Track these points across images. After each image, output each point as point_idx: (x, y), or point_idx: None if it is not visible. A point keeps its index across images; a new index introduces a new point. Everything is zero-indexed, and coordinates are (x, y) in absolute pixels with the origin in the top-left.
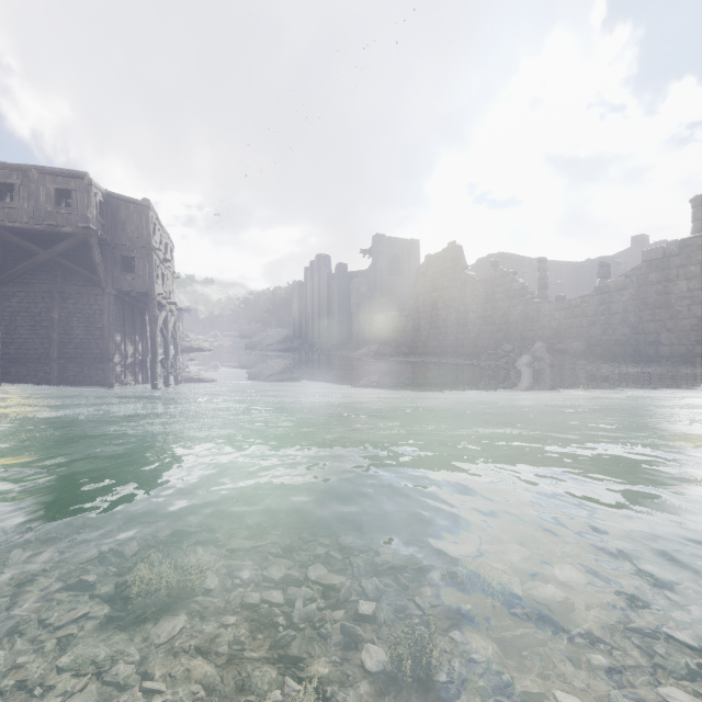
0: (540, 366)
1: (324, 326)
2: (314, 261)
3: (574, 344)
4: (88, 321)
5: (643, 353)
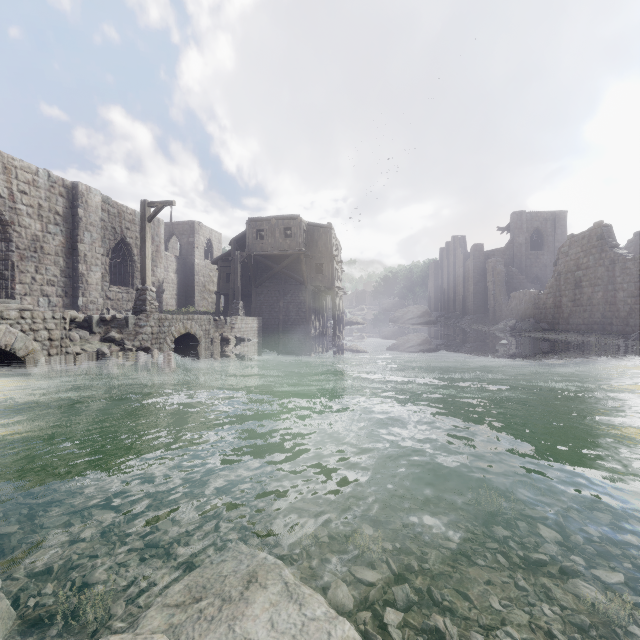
0: None
1: (459, 301)
2: (449, 242)
3: None
4: (297, 308)
5: None
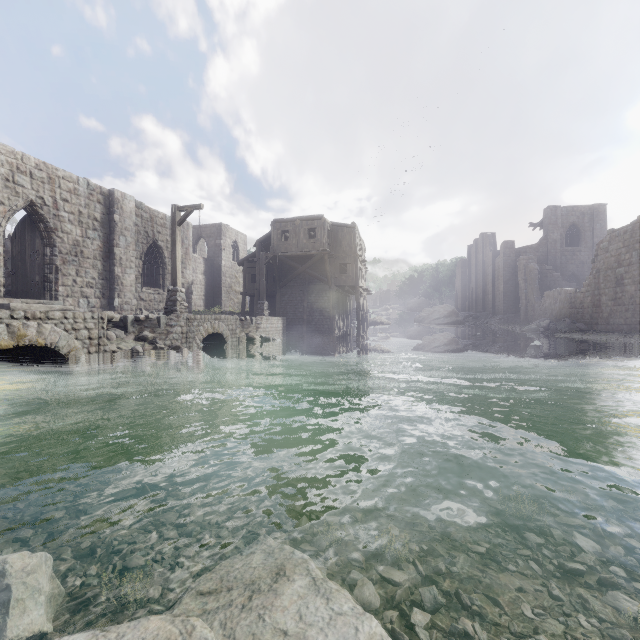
0: None
1: (488, 300)
2: (477, 239)
3: None
4: (321, 308)
5: None
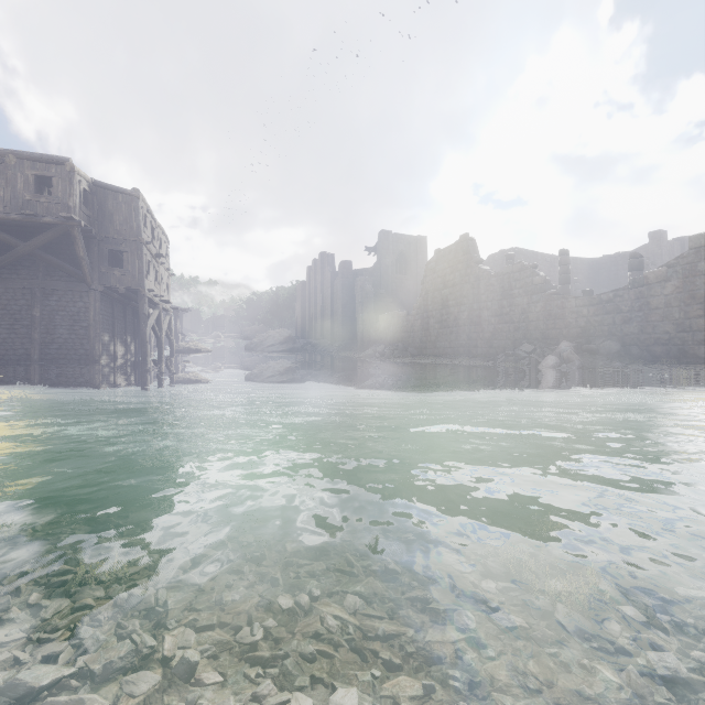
0: (568, 369)
1: (327, 326)
2: (317, 260)
3: (606, 344)
4: (72, 320)
5: (690, 354)
